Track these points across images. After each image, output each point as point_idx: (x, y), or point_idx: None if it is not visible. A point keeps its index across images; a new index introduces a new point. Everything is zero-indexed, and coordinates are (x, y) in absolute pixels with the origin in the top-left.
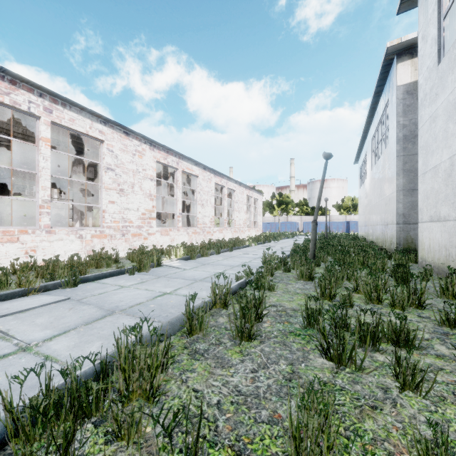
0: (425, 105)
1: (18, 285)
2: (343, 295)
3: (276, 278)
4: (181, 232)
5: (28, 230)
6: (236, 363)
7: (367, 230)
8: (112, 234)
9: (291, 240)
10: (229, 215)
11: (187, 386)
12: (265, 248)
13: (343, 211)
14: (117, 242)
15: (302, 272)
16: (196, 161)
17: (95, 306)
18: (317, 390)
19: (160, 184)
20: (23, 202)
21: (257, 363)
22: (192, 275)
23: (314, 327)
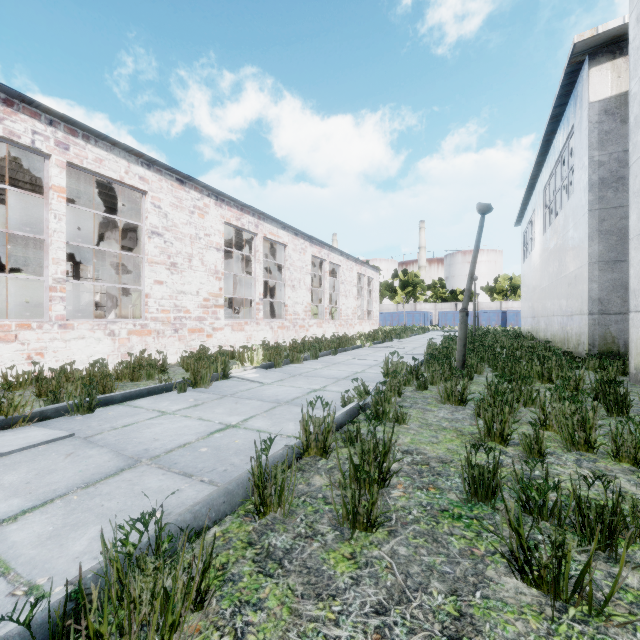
0: None
1: None
2: (526, 436)
3: (405, 399)
4: (261, 326)
5: (32, 324)
6: (344, 585)
7: (536, 323)
8: (160, 329)
9: (422, 338)
10: (331, 302)
11: None
12: (385, 350)
13: (496, 296)
14: (166, 341)
15: (447, 391)
16: (283, 223)
17: (111, 450)
18: None
19: (233, 257)
20: (27, 282)
21: (386, 588)
22: (275, 393)
23: (485, 500)
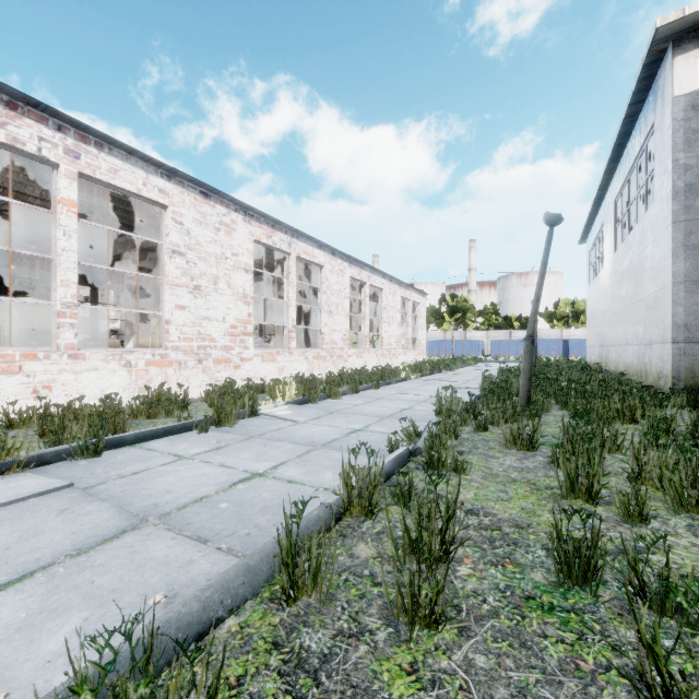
0: None
1: None
2: (623, 494)
3: (462, 443)
4: (295, 357)
5: (39, 353)
6: None
7: (605, 353)
8: (182, 359)
9: (475, 369)
10: (372, 329)
11: None
12: (433, 383)
13: (556, 323)
14: (189, 373)
15: (513, 433)
16: (319, 241)
17: (113, 505)
18: None
19: (264, 279)
20: (34, 307)
21: None
22: (309, 434)
23: (582, 584)
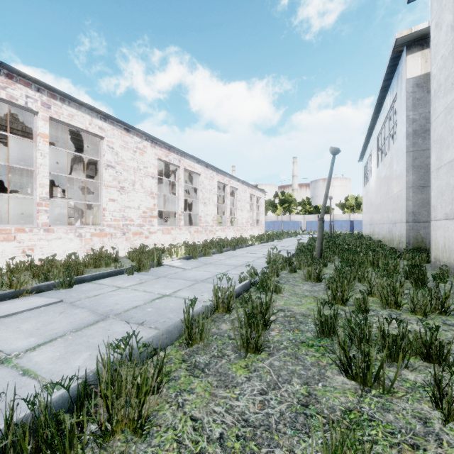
0: (439, 96)
1: (9, 286)
2: (357, 299)
3: (281, 279)
4: (183, 231)
5: (26, 228)
6: (241, 381)
7: (372, 229)
8: (113, 232)
9: (295, 239)
10: (231, 214)
11: (183, 412)
12: (268, 247)
13: (346, 210)
14: (117, 241)
15: (309, 273)
16: (198, 159)
17: (88, 310)
18: (354, 440)
19: (162, 182)
20: (21, 200)
21: (266, 382)
22: (193, 275)
23: (328, 336)
